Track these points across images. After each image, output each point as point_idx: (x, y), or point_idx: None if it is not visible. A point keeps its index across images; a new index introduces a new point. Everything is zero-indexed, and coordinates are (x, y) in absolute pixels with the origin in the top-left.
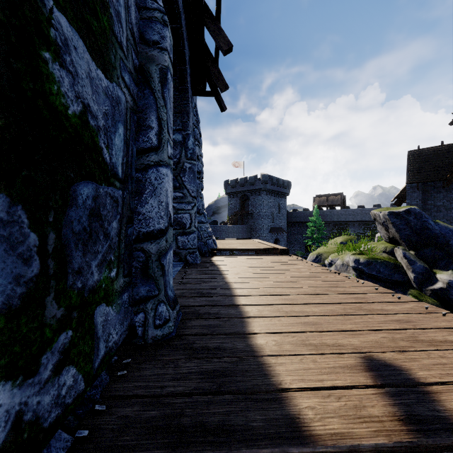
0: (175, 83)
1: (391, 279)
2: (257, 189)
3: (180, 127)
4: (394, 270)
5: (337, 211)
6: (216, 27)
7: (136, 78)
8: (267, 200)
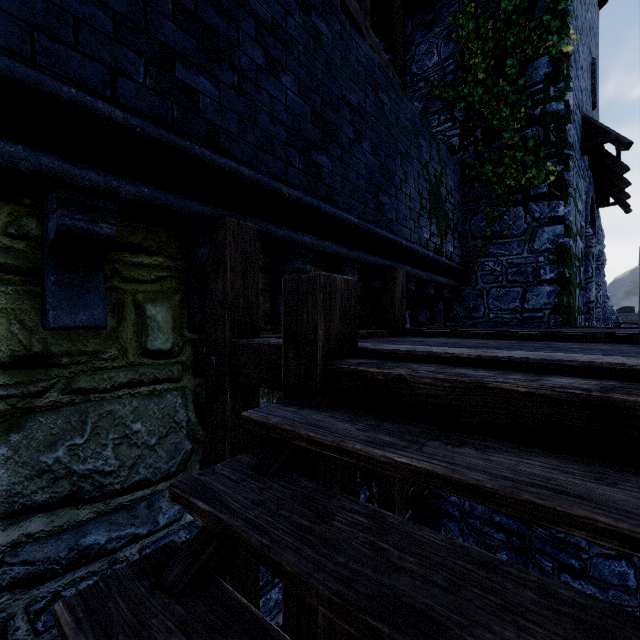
0: None
1: None
2: None
3: None
4: None
5: None
6: (617, 189)
7: (584, 259)
8: None
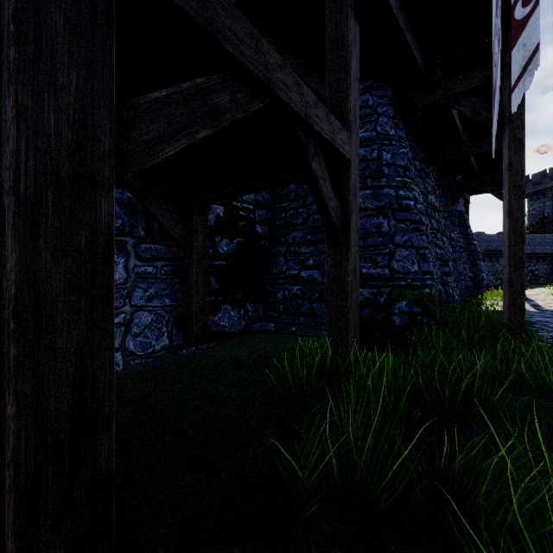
0: None
1: None
2: None
3: None
4: None
5: None
6: None
7: None
8: None
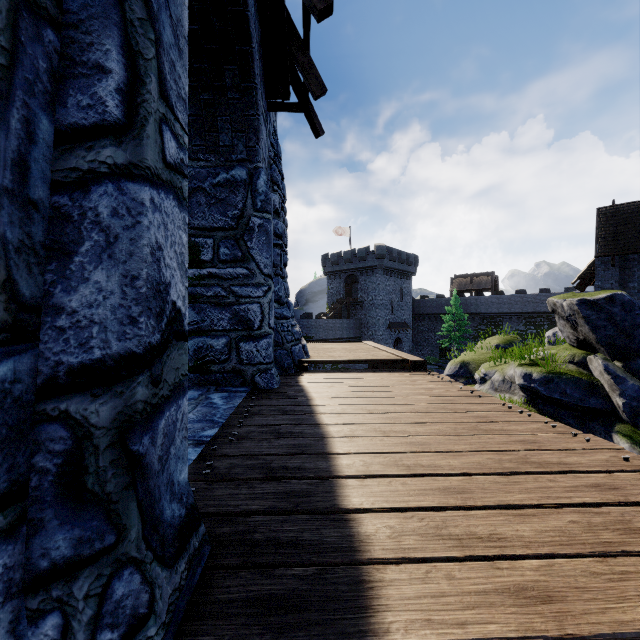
0: (234, 78)
1: (583, 405)
2: (370, 266)
3: (243, 156)
4: (589, 392)
5: (486, 298)
6: None
7: None
8: (384, 283)
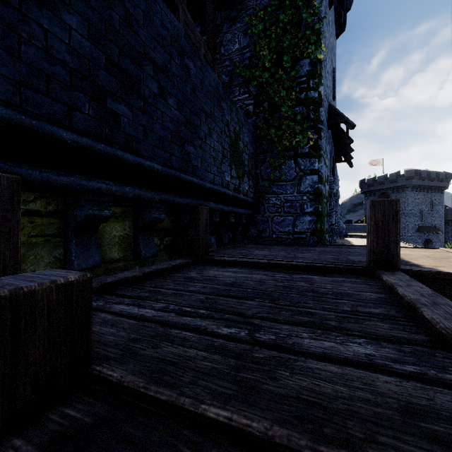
0: None
1: None
2: (400, 186)
3: None
4: None
5: None
6: (346, 152)
7: (329, 196)
8: (413, 197)
